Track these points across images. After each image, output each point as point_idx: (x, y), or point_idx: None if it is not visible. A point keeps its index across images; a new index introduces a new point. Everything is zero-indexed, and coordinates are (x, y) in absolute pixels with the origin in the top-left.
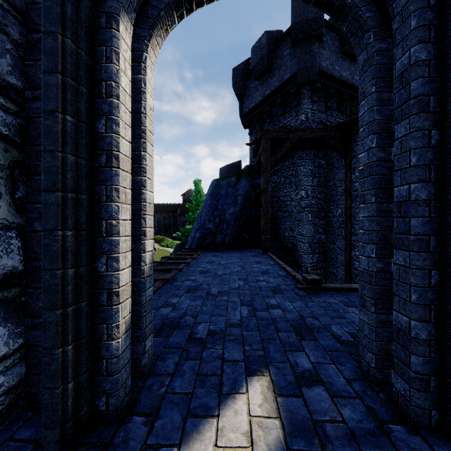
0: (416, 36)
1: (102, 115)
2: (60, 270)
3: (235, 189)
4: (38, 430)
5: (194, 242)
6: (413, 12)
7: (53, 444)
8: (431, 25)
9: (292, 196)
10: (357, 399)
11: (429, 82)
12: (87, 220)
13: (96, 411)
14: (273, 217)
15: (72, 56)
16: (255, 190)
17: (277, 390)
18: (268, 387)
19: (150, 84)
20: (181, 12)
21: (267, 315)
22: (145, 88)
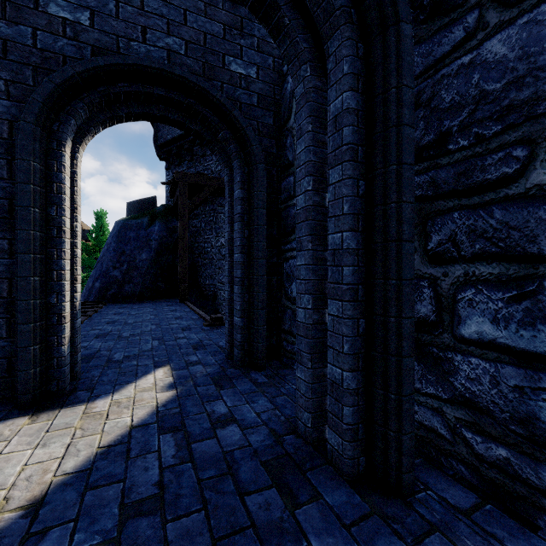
0: (239, 186)
1: (54, 204)
2: (32, 300)
3: (148, 232)
4: (5, 407)
5: (92, 293)
6: (238, 174)
7: (28, 403)
8: (245, 182)
9: (212, 243)
10: (217, 365)
11: (244, 208)
12: (45, 270)
13: (49, 392)
14: (193, 264)
15: (39, 172)
16: (172, 235)
17: (174, 370)
18: (168, 370)
19: (79, 172)
20: (105, 126)
21: (174, 343)
22: (77, 177)
